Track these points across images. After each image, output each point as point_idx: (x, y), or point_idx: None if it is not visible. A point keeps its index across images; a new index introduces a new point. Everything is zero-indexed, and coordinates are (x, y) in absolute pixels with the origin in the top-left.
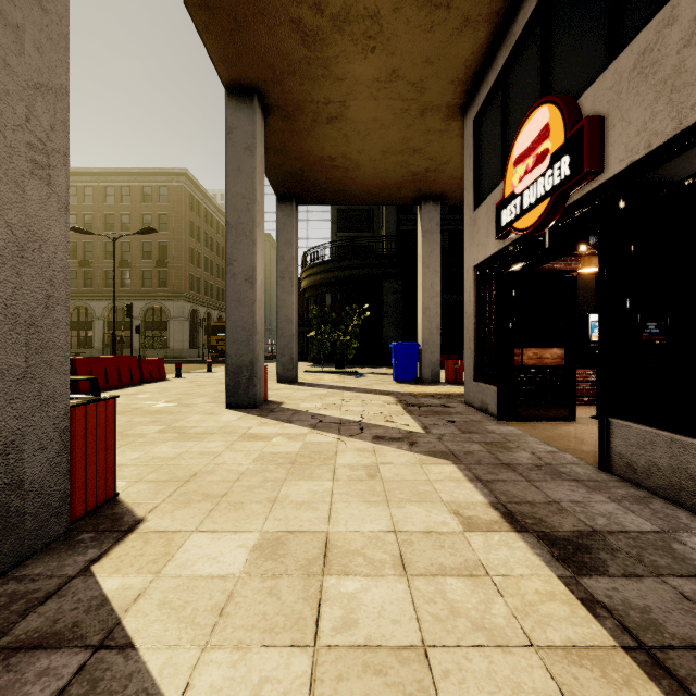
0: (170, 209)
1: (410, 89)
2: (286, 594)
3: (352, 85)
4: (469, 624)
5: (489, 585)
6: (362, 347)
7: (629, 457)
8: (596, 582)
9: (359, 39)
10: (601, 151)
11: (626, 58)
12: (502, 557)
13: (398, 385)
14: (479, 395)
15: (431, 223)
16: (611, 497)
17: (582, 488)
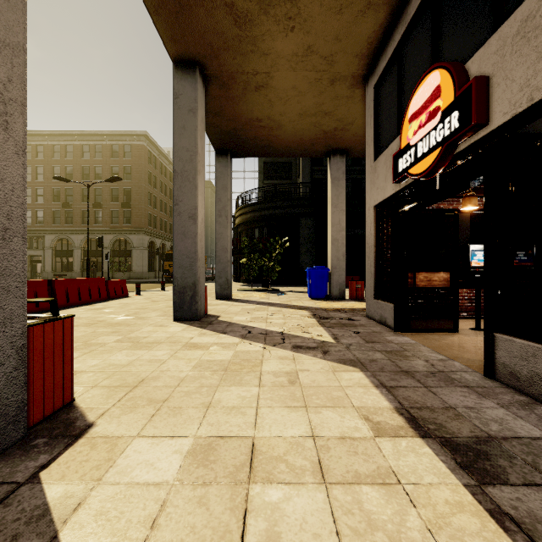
0: (133, 162)
1: (322, 62)
2: (214, 503)
3: (276, 59)
4: (386, 539)
5: (402, 494)
6: (283, 270)
7: (512, 367)
8: (500, 491)
9: (281, 20)
10: (487, 106)
11: (510, 25)
12: (411, 464)
13: (312, 301)
14: (378, 310)
15: (338, 172)
16: (500, 403)
17: (473, 394)
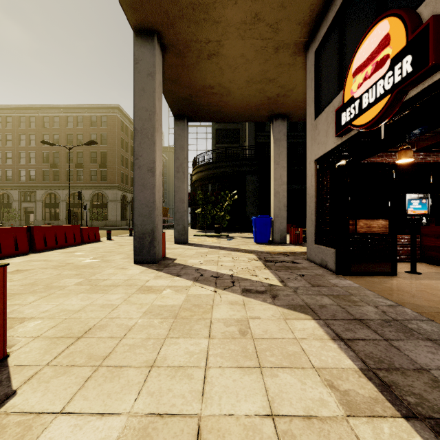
0: (108, 130)
1: (268, 30)
2: None
3: (226, 27)
4: None
5: None
6: (232, 219)
7: None
8: None
9: None
10: None
11: None
12: None
13: (257, 245)
14: (319, 254)
15: (280, 134)
16: None
17: None
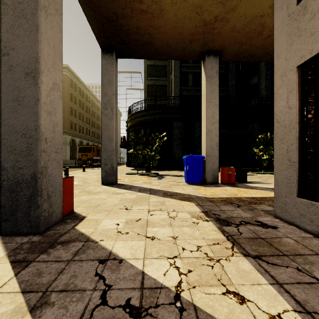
0: None
1: None
2: None
3: None
4: None
5: None
6: (161, 159)
7: None
8: None
9: None
10: None
11: None
12: None
13: (190, 187)
14: (316, 217)
15: (212, 71)
16: None
17: None
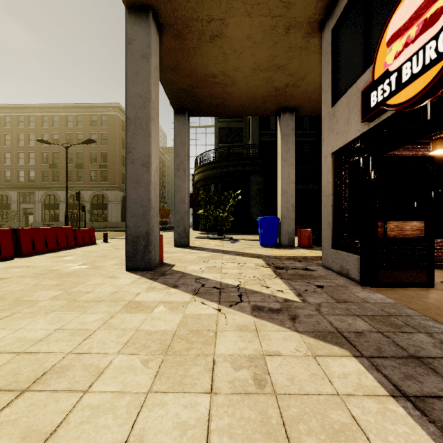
0: (108, 130)
1: (279, 5)
2: None
3: (231, 1)
4: None
5: None
6: (235, 221)
7: None
8: None
9: None
10: None
11: None
12: None
13: (264, 249)
14: (338, 261)
15: (287, 128)
16: None
17: None
